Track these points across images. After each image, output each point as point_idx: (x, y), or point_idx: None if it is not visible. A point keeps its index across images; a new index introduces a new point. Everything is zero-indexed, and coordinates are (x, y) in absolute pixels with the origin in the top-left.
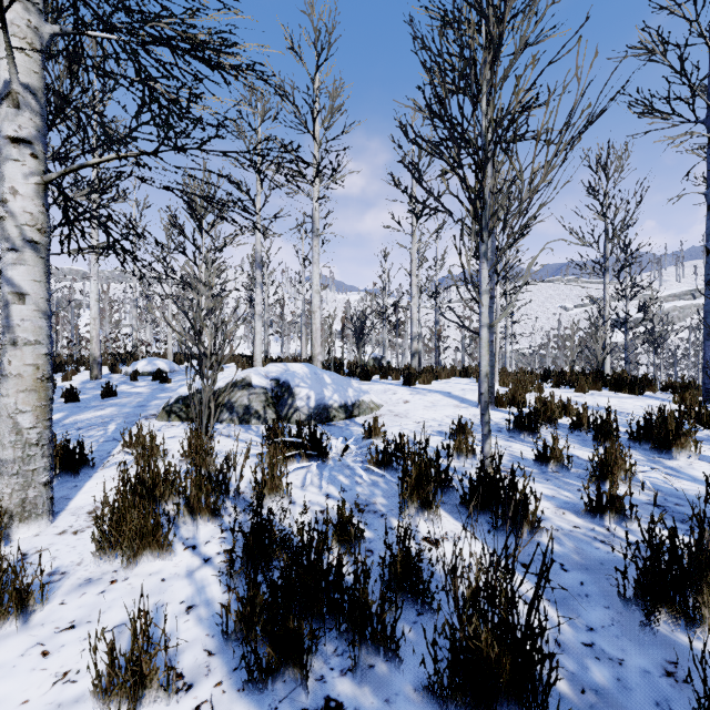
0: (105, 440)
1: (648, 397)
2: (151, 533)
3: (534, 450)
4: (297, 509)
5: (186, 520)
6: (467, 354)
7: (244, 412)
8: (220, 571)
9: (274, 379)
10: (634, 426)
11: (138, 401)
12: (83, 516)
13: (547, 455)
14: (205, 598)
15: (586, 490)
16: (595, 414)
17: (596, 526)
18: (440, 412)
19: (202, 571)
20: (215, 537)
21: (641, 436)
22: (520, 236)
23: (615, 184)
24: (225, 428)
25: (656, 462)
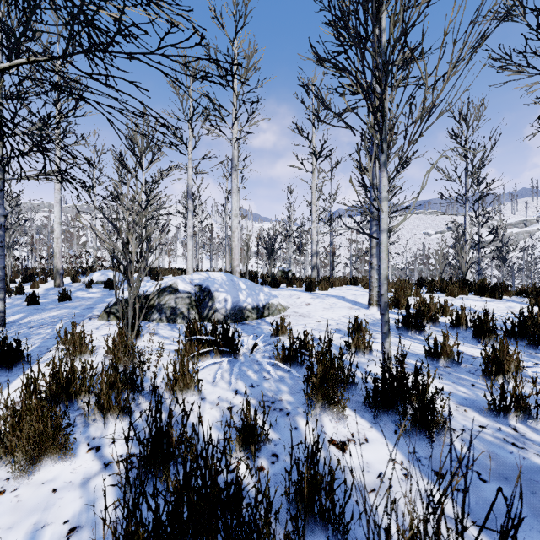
0: (50, 337)
1: (506, 300)
2: (51, 436)
3: (422, 346)
4: (206, 406)
5: (97, 418)
6: (354, 268)
7: (171, 312)
8: (110, 485)
9: (197, 285)
10: (509, 324)
11: (87, 304)
12: (1, 412)
13: (438, 351)
14: (93, 516)
15: (480, 386)
16: (467, 314)
17: (501, 425)
18: (337, 312)
19: (98, 479)
20: (122, 436)
21: (516, 333)
22: (401, 169)
23: (473, 132)
24: (154, 327)
25: (534, 357)
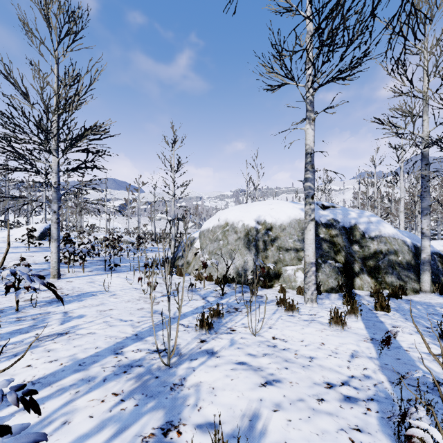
0: None
1: None
2: None
3: None
4: None
5: None
6: None
7: None
8: None
9: None
10: None
11: None
12: None
13: None
14: None
15: None
16: None
17: None
18: None
19: None
20: None
21: None
22: None
23: None
24: None
25: None
